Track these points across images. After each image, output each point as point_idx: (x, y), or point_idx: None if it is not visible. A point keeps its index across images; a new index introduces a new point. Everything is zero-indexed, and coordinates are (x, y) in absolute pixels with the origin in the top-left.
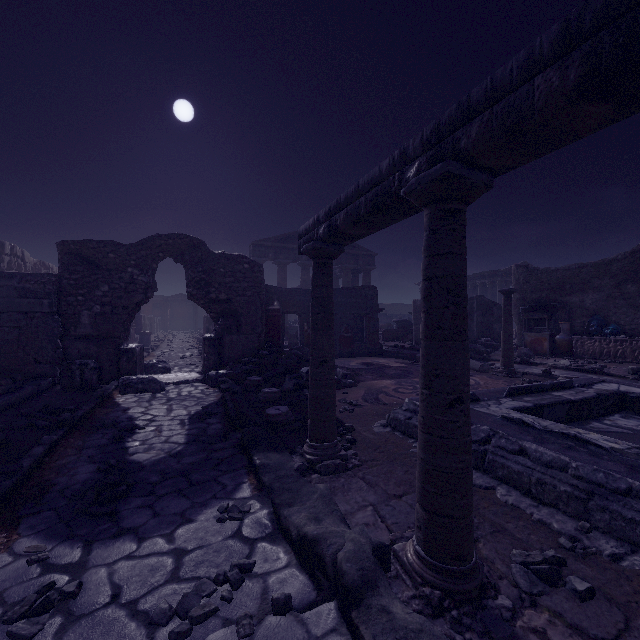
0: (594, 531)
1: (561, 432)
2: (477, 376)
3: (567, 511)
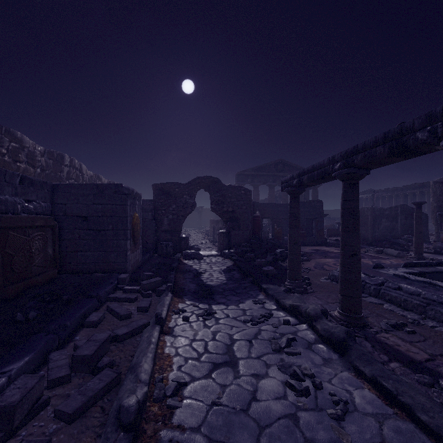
0: (427, 319)
1: (423, 281)
2: (393, 259)
3: (417, 312)
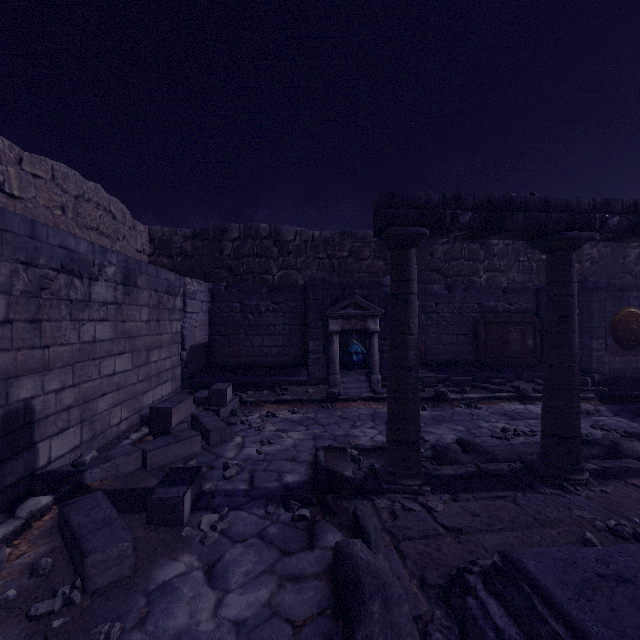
0: None
1: None
2: None
3: None
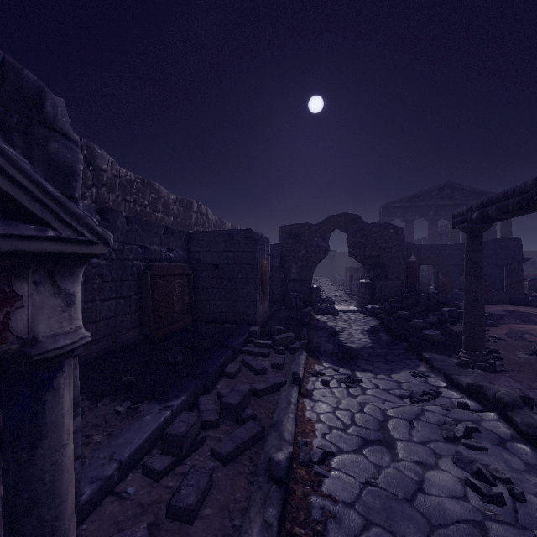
0: None
1: None
2: None
3: None
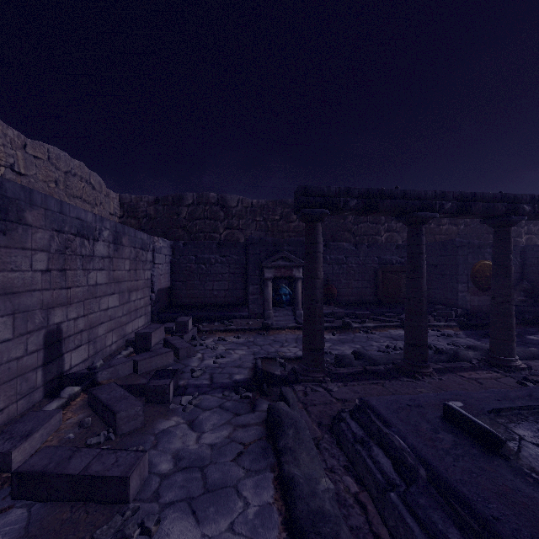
0: None
1: None
2: None
3: None
